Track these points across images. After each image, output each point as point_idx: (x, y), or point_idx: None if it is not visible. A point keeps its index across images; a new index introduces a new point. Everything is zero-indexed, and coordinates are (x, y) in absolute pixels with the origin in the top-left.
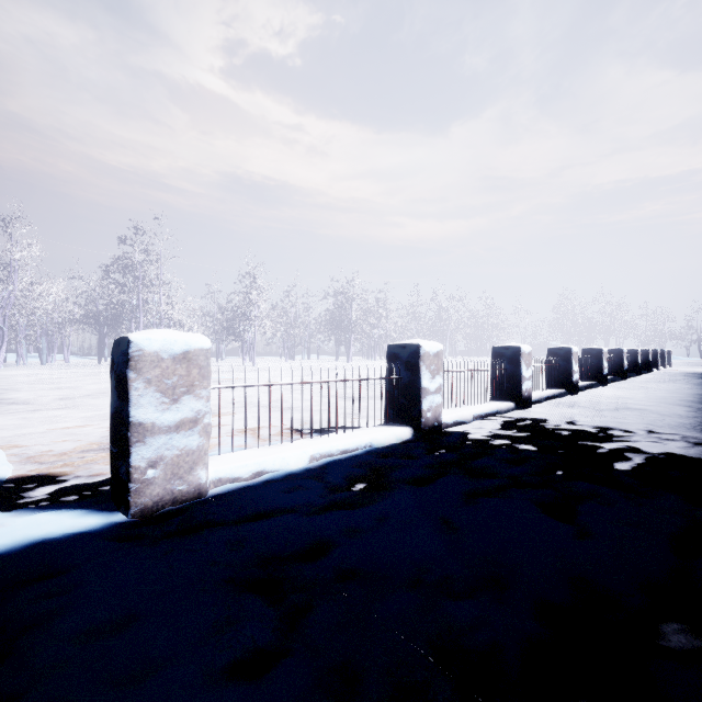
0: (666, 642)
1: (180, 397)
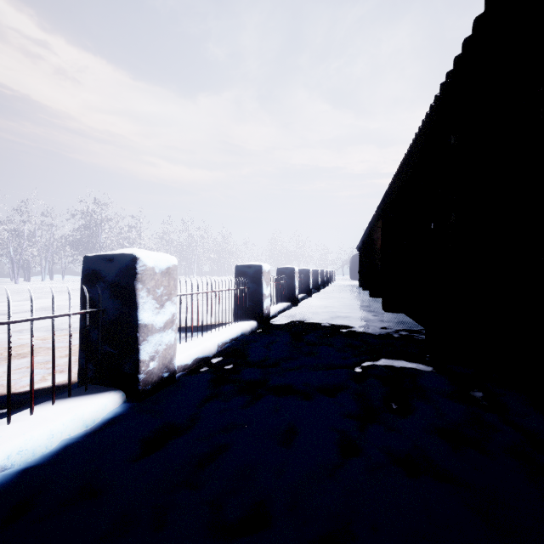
0: None
1: None
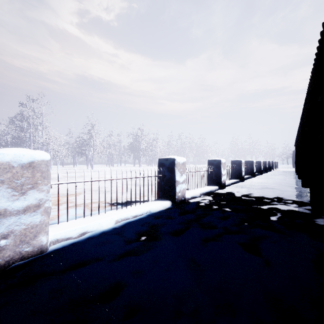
0: None
1: (27, 191)
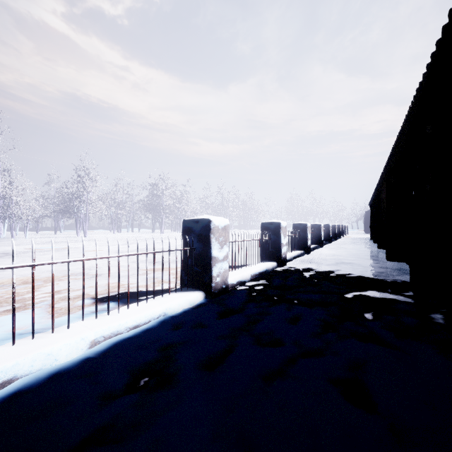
0: None
1: None
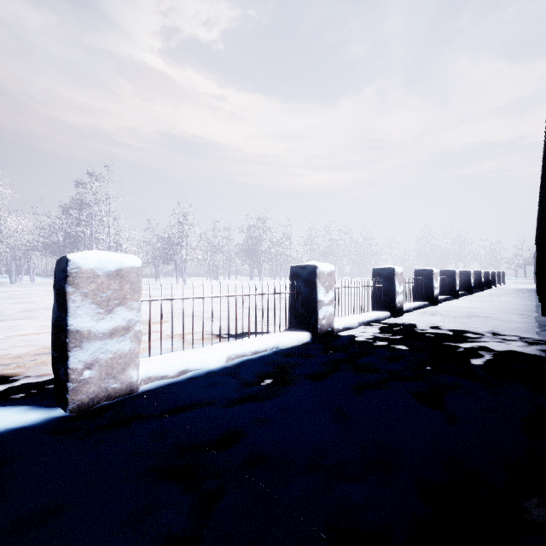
0: (529, 516)
1: (114, 308)
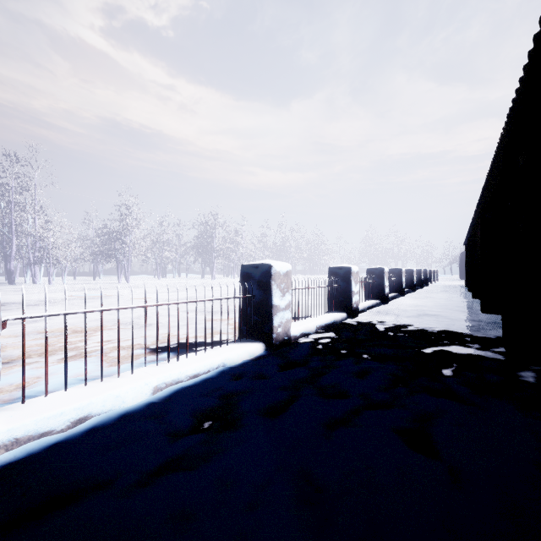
0: None
1: None
